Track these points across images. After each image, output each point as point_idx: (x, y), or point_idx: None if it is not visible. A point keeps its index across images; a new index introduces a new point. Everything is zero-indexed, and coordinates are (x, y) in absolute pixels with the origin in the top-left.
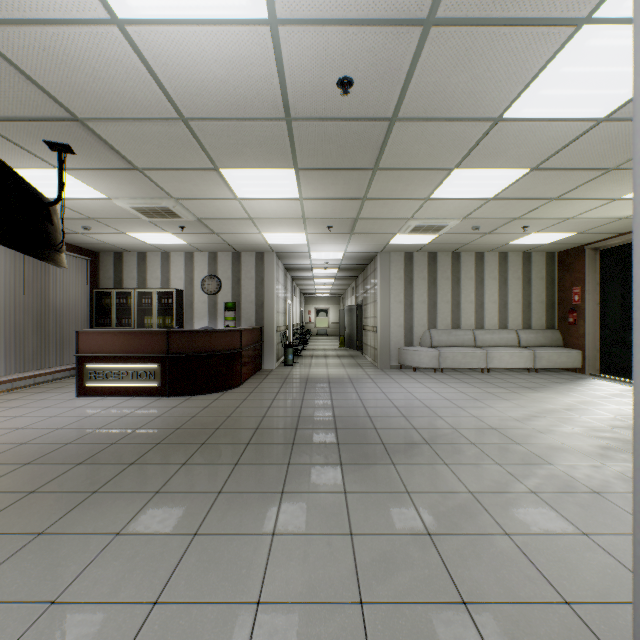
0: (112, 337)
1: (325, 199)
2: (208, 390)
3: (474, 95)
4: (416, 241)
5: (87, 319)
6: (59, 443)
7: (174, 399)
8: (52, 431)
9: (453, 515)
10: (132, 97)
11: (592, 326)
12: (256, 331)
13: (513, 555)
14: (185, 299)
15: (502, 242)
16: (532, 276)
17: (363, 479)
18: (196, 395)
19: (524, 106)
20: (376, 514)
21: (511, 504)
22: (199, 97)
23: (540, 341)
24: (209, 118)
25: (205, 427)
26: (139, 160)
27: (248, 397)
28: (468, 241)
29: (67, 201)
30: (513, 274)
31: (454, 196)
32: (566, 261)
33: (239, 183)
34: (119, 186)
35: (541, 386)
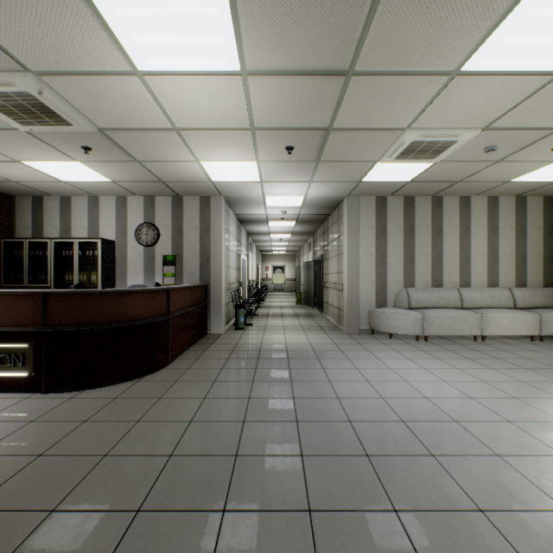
0: None
1: (284, 74)
2: (111, 379)
3: None
4: (397, 177)
5: None
6: None
7: (50, 398)
8: None
9: None
10: None
11: None
12: (198, 289)
13: None
14: (116, 251)
15: (504, 178)
16: (527, 224)
17: None
18: (89, 388)
19: None
20: None
21: None
22: None
23: (539, 301)
24: None
25: (29, 504)
26: None
27: (167, 392)
28: (462, 177)
29: None
30: (505, 222)
31: (504, 64)
32: None
33: (122, 15)
34: None
35: None
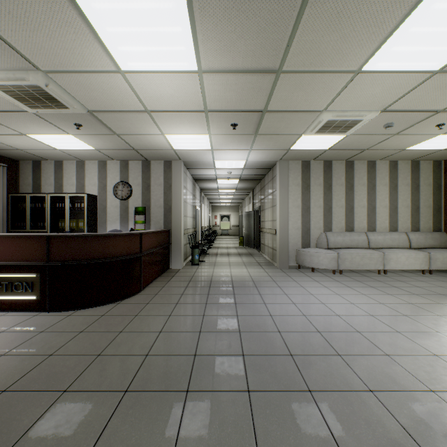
0: None
1: (230, 72)
2: (98, 302)
3: None
4: (317, 146)
5: (3, 222)
6: None
7: (53, 315)
8: None
9: None
10: None
11: None
12: (162, 234)
13: None
14: (98, 204)
15: (401, 147)
16: (420, 182)
17: None
18: (82, 309)
19: None
20: None
21: None
22: None
23: (429, 243)
24: None
25: (47, 387)
26: None
27: (141, 311)
28: (368, 146)
29: None
30: (402, 181)
31: (394, 65)
32: None
33: (111, 32)
34: None
35: None
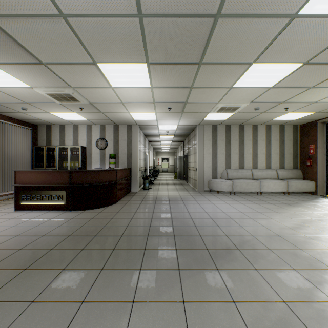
0: (36, 174)
1: (167, 88)
2: (95, 206)
3: None
4: (219, 118)
5: (30, 163)
6: None
7: (74, 212)
8: None
9: None
10: None
11: (321, 167)
12: (127, 170)
13: None
14: (87, 152)
15: (269, 118)
16: (285, 139)
17: (196, 286)
18: (88, 209)
19: (318, 1)
20: None
21: (323, 317)
22: None
23: (290, 176)
24: (82, 15)
25: (87, 234)
26: (41, 55)
27: (119, 211)
28: (250, 118)
29: (6, 89)
30: (274, 137)
31: (248, 85)
32: (305, 130)
33: (111, 75)
34: (34, 77)
35: (295, 203)
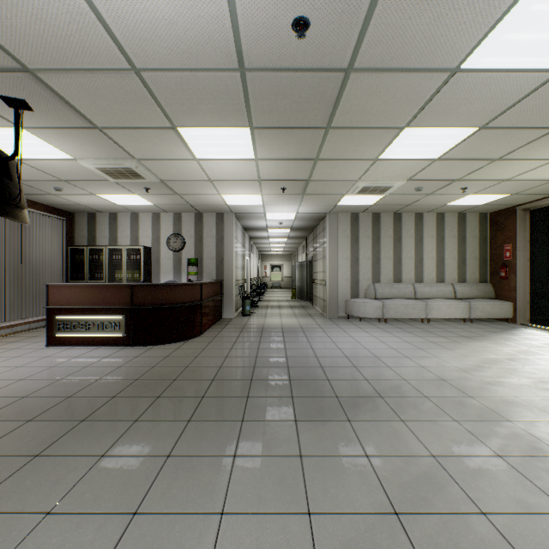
0: (79, 290)
1: (279, 160)
2: (170, 340)
3: (434, 40)
4: (362, 202)
5: (63, 273)
6: (16, 396)
7: (137, 348)
8: (13, 383)
9: (419, 486)
10: (79, 43)
11: (523, 280)
12: (216, 284)
13: (497, 545)
14: (152, 255)
15: (441, 203)
16: (466, 235)
17: (319, 439)
18: (158, 345)
19: (484, 54)
20: (335, 485)
21: (479, 472)
22: (149, 43)
23: (474, 293)
24: (161, 69)
25: (163, 378)
26: (97, 117)
27: (207, 346)
28: (410, 202)
29: (35, 162)
30: (449, 233)
31: (402, 157)
32: (498, 221)
33: (197, 143)
34: (82, 146)
35: (479, 335)
